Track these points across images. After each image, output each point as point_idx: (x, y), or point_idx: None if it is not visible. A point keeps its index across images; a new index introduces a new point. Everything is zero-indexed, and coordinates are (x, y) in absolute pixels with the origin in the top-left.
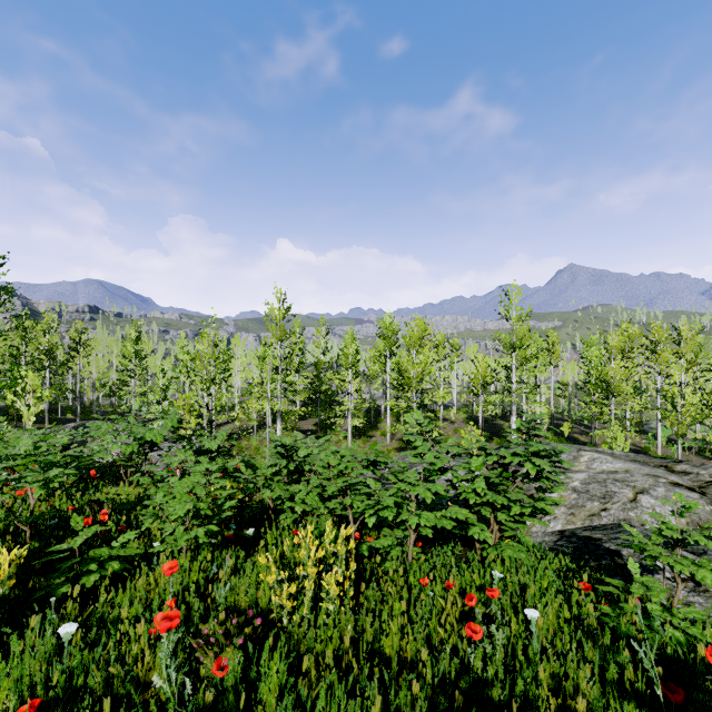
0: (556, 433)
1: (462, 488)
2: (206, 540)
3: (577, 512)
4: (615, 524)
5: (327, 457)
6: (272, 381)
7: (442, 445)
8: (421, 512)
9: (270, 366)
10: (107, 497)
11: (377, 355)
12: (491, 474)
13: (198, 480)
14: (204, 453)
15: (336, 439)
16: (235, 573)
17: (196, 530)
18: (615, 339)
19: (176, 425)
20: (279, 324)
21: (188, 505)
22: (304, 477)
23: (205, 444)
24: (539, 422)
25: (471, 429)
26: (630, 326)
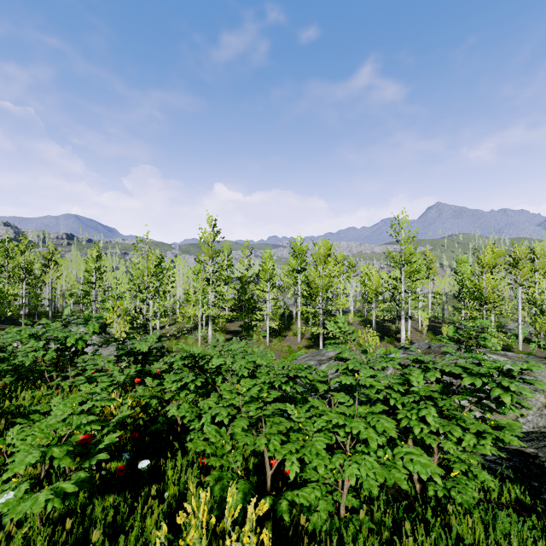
0: (434, 333)
1: (402, 413)
2: (58, 504)
3: (494, 417)
4: (538, 432)
5: (241, 369)
6: (203, 290)
7: (369, 356)
8: (360, 455)
9: (202, 278)
10: (2, 411)
11: (290, 270)
12: (438, 396)
13: (62, 411)
14: (136, 354)
15: (257, 338)
16: (109, 538)
17: (36, 496)
18: (487, 256)
19: (98, 330)
20: (210, 244)
21: (31, 456)
22: (214, 393)
23: (137, 346)
24: (420, 324)
25: (365, 330)
26: (494, 247)
